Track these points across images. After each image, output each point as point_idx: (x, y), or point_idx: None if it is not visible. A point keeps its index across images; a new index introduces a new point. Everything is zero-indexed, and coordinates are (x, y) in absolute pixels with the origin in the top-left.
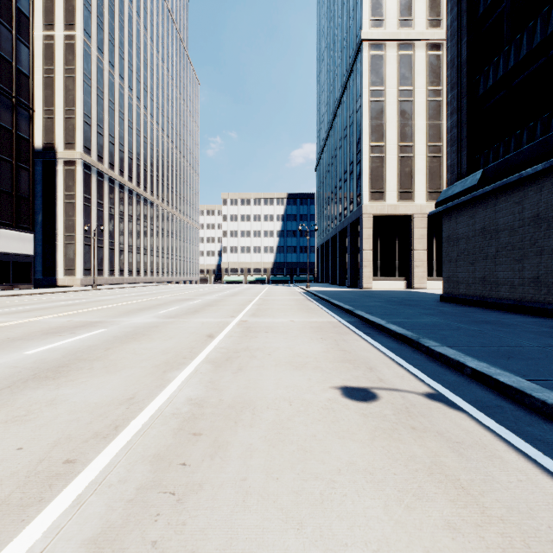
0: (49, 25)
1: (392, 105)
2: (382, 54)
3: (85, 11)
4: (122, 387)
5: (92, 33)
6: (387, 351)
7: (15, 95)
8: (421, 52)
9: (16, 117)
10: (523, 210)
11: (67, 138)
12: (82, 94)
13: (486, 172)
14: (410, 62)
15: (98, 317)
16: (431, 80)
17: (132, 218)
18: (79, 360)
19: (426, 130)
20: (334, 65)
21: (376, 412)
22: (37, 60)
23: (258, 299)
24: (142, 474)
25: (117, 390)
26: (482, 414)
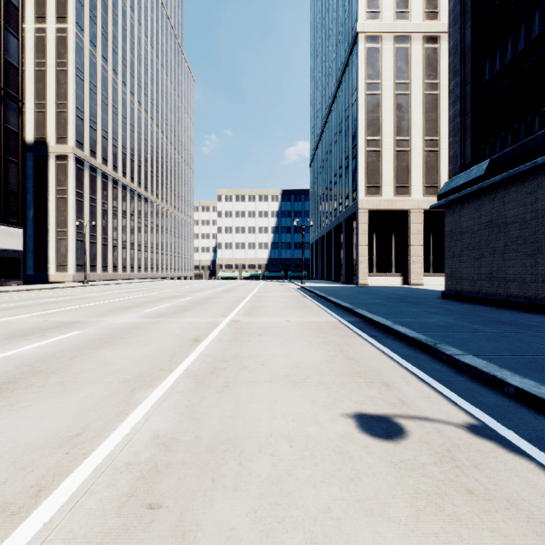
0: (41, 18)
1: (389, 99)
2: (378, 46)
3: (78, 4)
4: (71, 415)
5: (85, 26)
6: (401, 359)
7: (4, 87)
8: (417, 44)
9: (5, 109)
10: (536, 201)
11: (59, 132)
12: (74, 88)
13: (493, 162)
14: (407, 55)
15: (77, 316)
16: (428, 73)
17: (126, 213)
18: (34, 373)
19: (423, 124)
20: (329, 60)
21: (409, 460)
22: (28, 53)
23: (252, 296)
24: None
25: (63, 421)
26: None
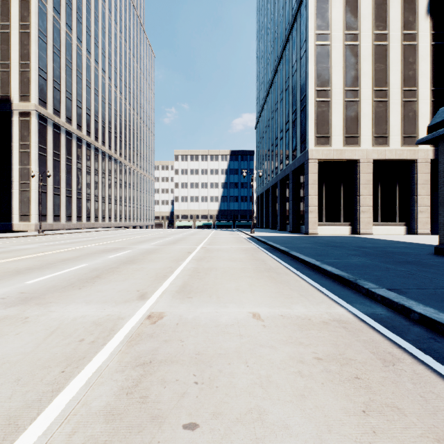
0: None
1: (338, 49)
2: None
3: None
4: None
5: None
6: None
7: None
8: None
9: None
10: None
11: (22, 91)
12: (37, 49)
13: None
14: (356, 6)
15: None
16: (377, 24)
17: (90, 169)
18: None
19: (372, 75)
20: (275, 25)
21: None
22: None
23: (200, 249)
24: None
25: None
26: None
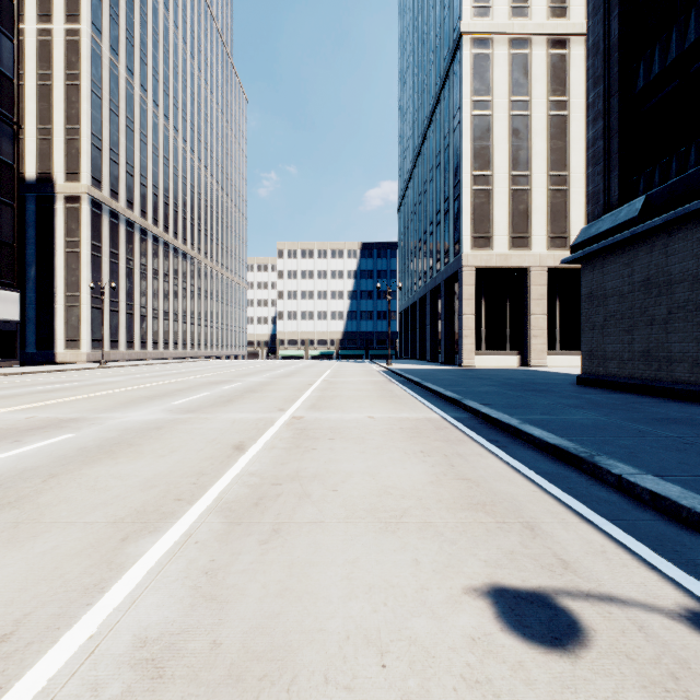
0: (45, 16)
1: (502, 121)
2: (488, 52)
3: None
4: (7, 593)
5: (104, 27)
6: (542, 480)
7: None
8: (540, 50)
9: None
10: None
11: (69, 166)
12: (89, 108)
13: (651, 198)
14: (526, 64)
15: (77, 411)
16: (554, 88)
17: (158, 273)
18: None
19: (547, 155)
20: (423, 72)
21: None
22: (29, 63)
23: (322, 381)
24: None
25: None
26: None
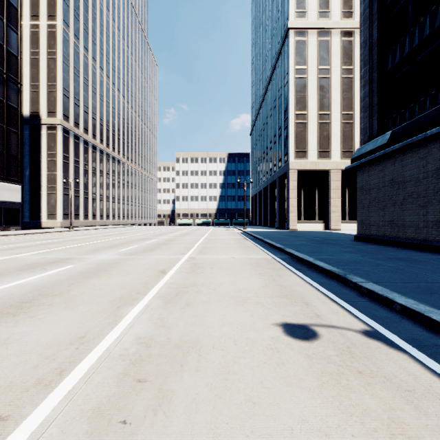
0: (35, 16)
1: (313, 81)
2: (305, 39)
3: (65, 5)
4: (76, 324)
5: (70, 23)
6: (318, 286)
7: (6, 72)
8: (336, 38)
9: (7, 89)
10: (427, 164)
11: (50, 108)
12: (62, 72)
13: (394, 133)
14: (328, 46)
15: (68, 254)
16: (345, 61)
17: (103, 172)
18: (43, 296)
19: (340, 102)
20: (266, 49)
21: (319, 353)
22: (25, 45)
23: (204, 238)
24: (76, 437)
25: (70, 328)
26: (423, 355)
